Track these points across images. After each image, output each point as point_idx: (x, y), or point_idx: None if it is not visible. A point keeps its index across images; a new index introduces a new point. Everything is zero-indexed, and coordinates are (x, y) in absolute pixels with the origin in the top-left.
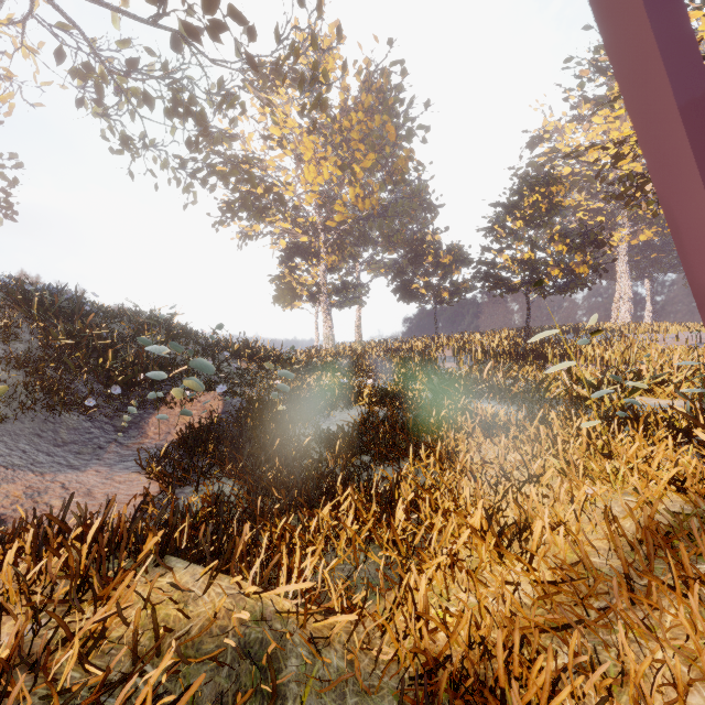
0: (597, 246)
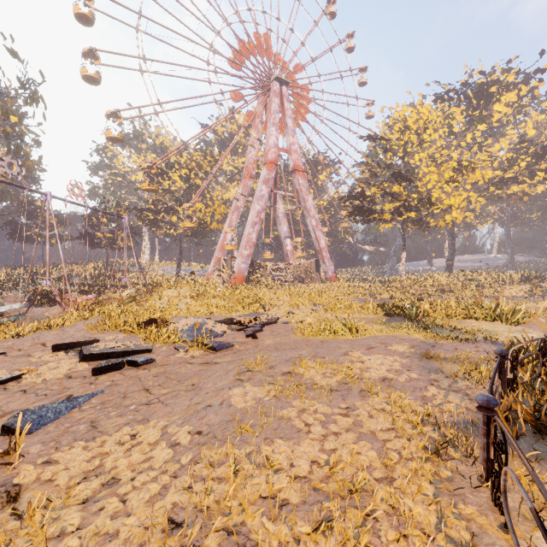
0: (136, 234)
